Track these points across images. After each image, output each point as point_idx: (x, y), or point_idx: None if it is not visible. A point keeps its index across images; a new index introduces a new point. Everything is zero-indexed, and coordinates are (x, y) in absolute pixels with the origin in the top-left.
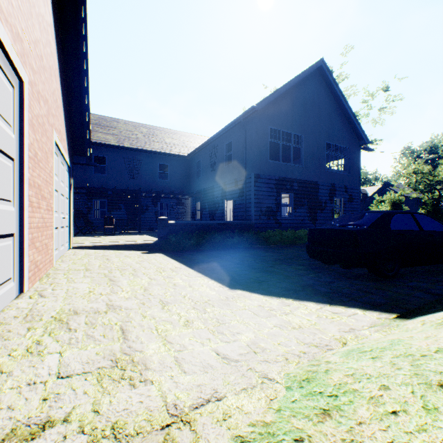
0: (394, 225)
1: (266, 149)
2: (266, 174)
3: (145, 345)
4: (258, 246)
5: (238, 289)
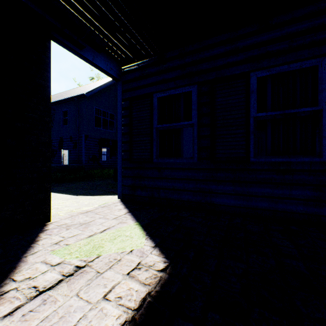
0: None
1: (93, 120)
2: (93, 135)
3: (53, 206)
4: (87, 179)
5: (80, 195)
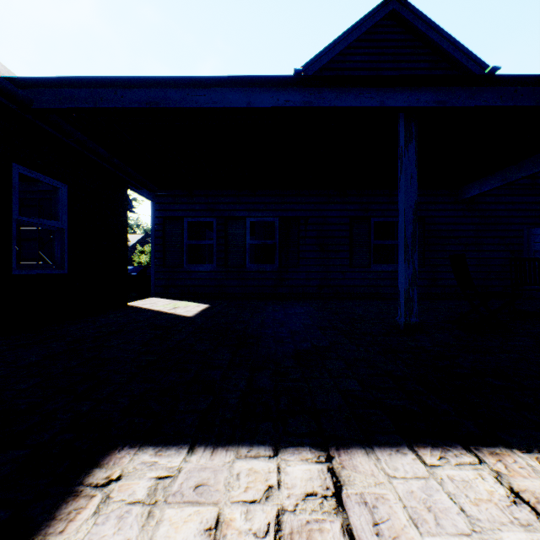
0: (149, 273)
1: None
2: None
3: None
4: None
5: None
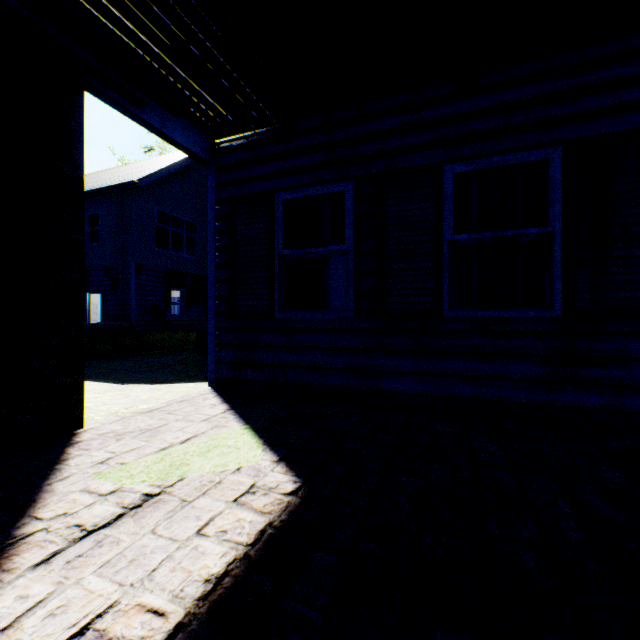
0: None
1: (152, 234)
2: (152, 265)
3: None
4: (142, 353)
5: (130, 384)
